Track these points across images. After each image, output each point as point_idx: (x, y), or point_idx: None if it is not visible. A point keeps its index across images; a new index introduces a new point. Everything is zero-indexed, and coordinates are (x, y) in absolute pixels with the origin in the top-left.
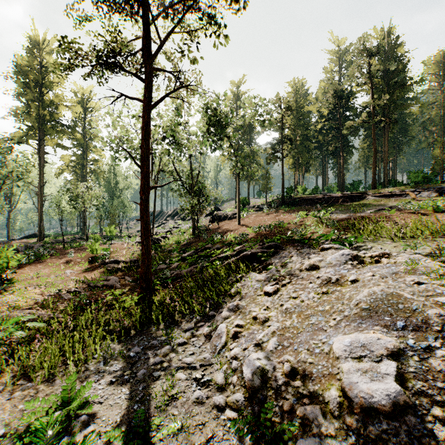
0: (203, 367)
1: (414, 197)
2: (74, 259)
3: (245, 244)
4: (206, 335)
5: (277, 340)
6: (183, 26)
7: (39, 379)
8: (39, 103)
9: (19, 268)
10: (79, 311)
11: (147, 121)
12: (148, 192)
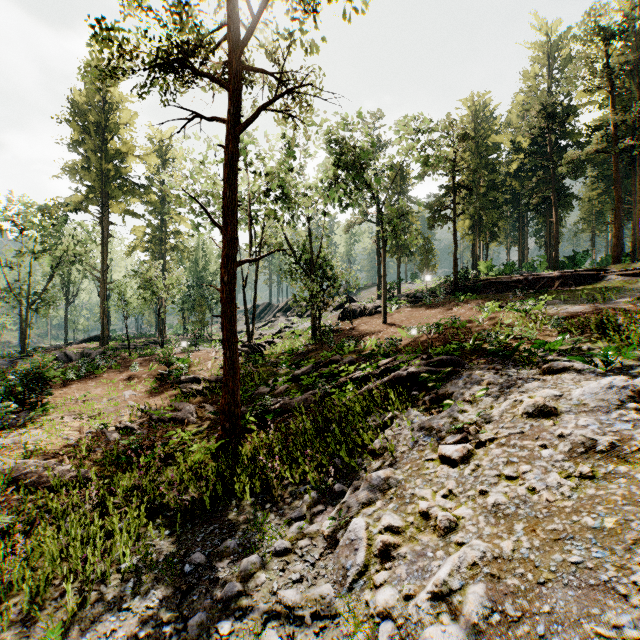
0: (318, 620)
1: None
2: (139, 373)
3: (395, 356)
4: (328, 537)
5: (485, 593)
6: (293, 0)
7: (6, 620)
8: (102, 154)
9: (63, 386)
10: (124, 465)
11: (232, 152)
12: (234, 271)
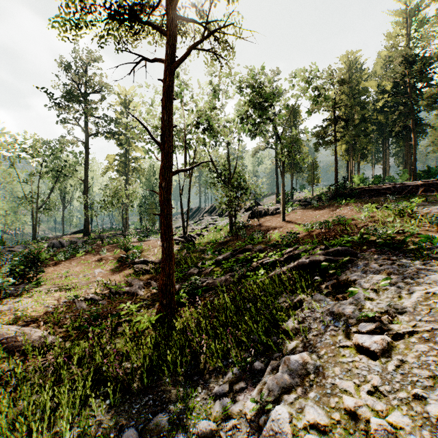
0: None
1: None
2: (107, 256)
3: (296, 246)
4: (250, 420)
5: None
6: None
7: None
8: (85, 105)
9: (54, 265)
10: (84, 331)
11: (168, 85)
12: (170, 178)
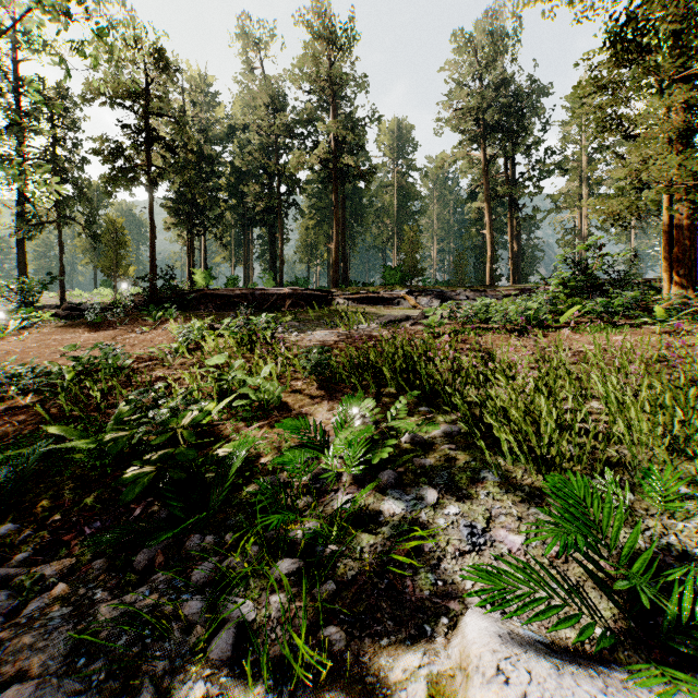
0: None
1: (415, 303)
2: None
3: None
4: None
5: None
6: None
7: None
8: None
9: None
10: None
11: None
12: None
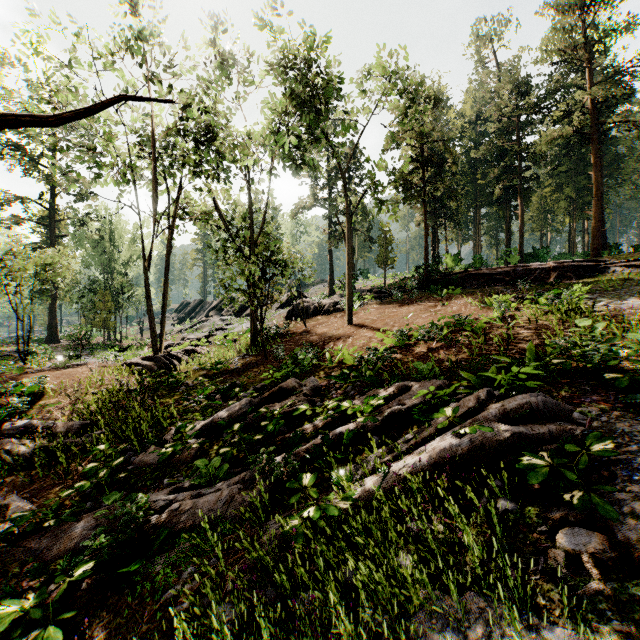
0: None
1: None
2: None
3: (399, 384)
4: None
5: None
6: None
7: None
8: None
9: None
10: None
11: None
12: None
